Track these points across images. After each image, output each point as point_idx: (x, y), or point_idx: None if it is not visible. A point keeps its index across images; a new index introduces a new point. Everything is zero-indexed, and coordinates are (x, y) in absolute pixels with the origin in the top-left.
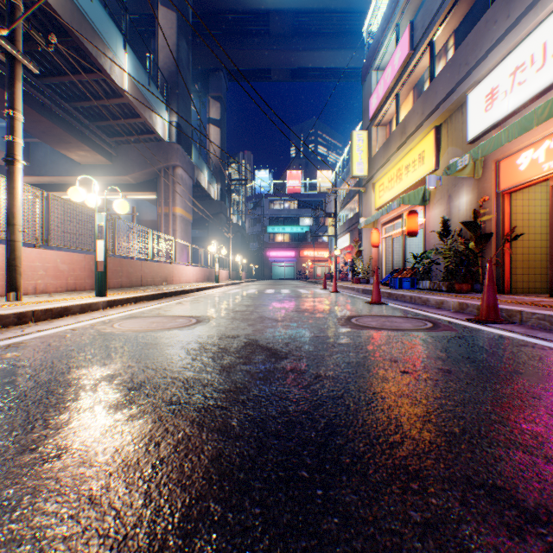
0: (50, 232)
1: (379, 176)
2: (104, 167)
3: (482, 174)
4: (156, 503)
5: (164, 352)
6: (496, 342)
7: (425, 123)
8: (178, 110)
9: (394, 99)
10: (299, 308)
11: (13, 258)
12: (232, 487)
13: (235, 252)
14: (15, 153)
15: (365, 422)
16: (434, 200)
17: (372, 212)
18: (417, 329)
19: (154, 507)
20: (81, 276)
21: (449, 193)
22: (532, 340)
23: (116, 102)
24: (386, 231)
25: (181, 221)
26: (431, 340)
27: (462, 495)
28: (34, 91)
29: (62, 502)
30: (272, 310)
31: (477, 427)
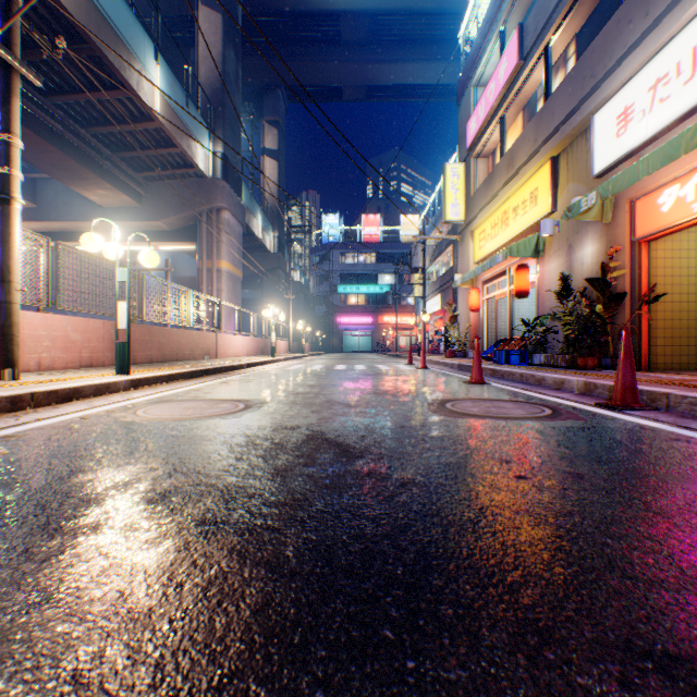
0: (58, 291)
1: (480, 221)
2: (131, 209)
3: (612, 218)
4: (170, 683)
5: (200, 449)
6: (638, 435)
7: (539, 153)
8: (224, 137)
9: (498, 123)
10: (378, 389)
11: (9, 325)
12: (283, 657)
13: (297, 318)
14: (11, 189)
15: (471, 551)
16: (550, 250)
17: (471, 266)
18: (533, 417)
19: (166, 691)
20: (99, 349)
21: (570, 243)
22: (685, 432)
23: (145, 127)
24: (488, 290)
25: (227, 278)
26: (552, 433)
27: (621, 670)
28: (41, 112)
29: (31, 681)
30: (343, 392)
31: (629, 559)
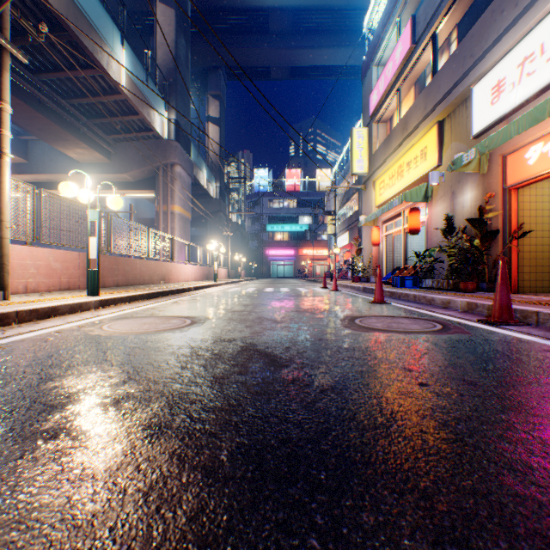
0: (42, 228)
1: (380, 173)
2: (103, 164)
3: (488, 170)
4: None
5: (151, 359)
6: (516, 347)
7: (428, 119)
8: (176, 107)
9: (395, 95)
10: (299, 307)
11: None
12: None
13: (234, 251)
14: (2, 146)
15: (386, 455)
16: (436, 196)
17: (373, 209)
18: (427, 331)
19: None
20: (75, 275)
21: (453, 190)
22: None
23: (113, 99)
24: (387, 229)
25: (179, 219)
26: (445, 345)
27: None
28: (31, 87)
29: None
30: (271, 310)
31: (528, 463)
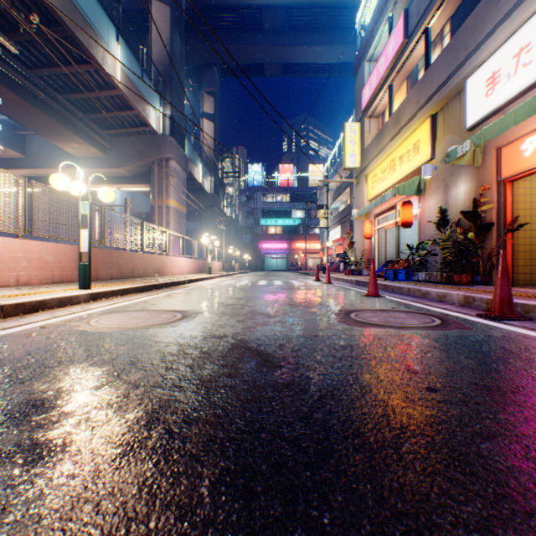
0: (34, 221)
1: (372, 167)
2: (99, 159)
3: (482, 162)
4: None
5: (135, 358)
6: (524, 344)
7: (420, 112)
8: (171, 103)
9: (387, 90)
10: (293, 301)
11: None
12: None
13: (228, 244)
14: None
15: (401, 487)
16: (429, 190)
17: (365, 203)
18: (426, 327)
19: None
20: (68, 268)
21: (446, 183)
22: None
23: (109, 94)
24: (379, 222)
25: (174, 213)
26: (447, 342)
27: None
28: (27, 82)
29: None
30: (264, 304)
31: None
